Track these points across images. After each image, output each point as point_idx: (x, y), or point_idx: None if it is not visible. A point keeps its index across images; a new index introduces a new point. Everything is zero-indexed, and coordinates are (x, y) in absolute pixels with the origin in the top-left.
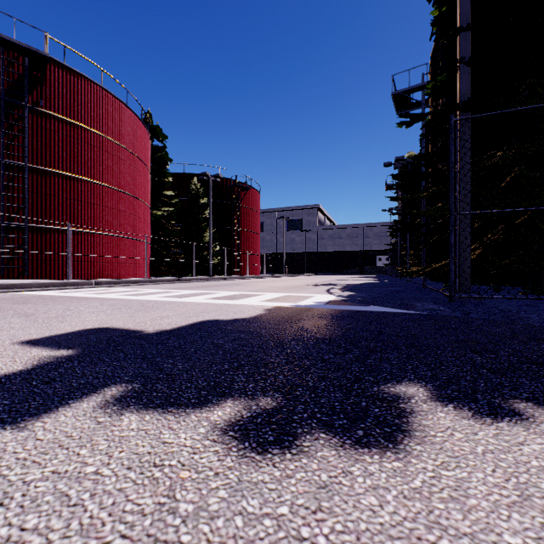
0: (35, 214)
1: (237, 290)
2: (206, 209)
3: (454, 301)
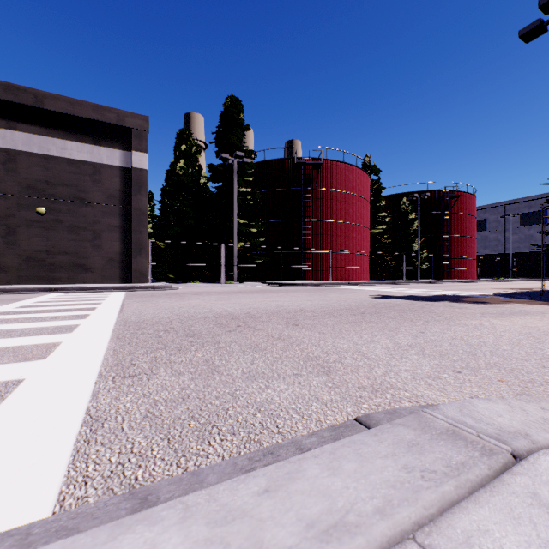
0: (313, 246)
1: (432, 289)
2: (414, 223)
3: (542, 295)
